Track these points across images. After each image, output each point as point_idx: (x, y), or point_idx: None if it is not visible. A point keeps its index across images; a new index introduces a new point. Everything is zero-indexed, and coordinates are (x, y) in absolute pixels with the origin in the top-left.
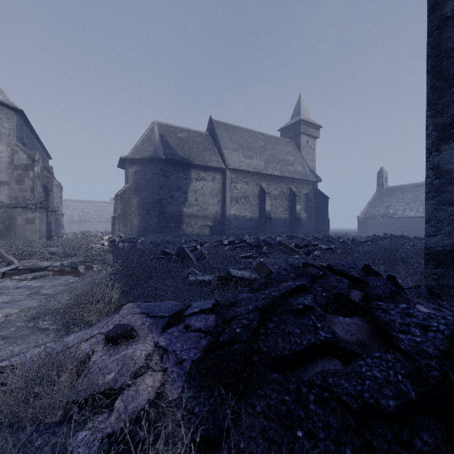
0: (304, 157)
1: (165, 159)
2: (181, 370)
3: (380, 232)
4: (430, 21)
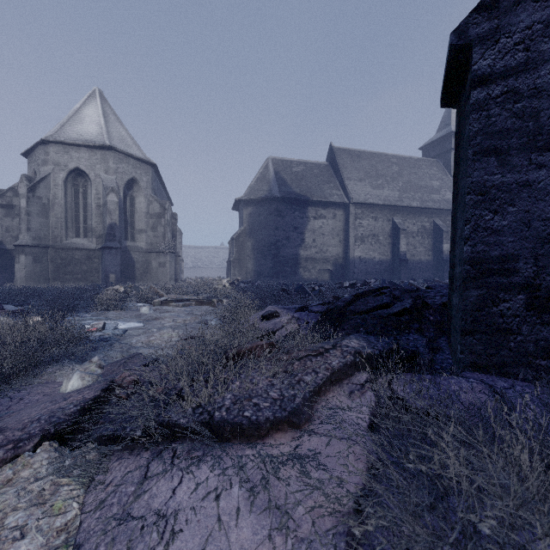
0: None
1: (280, 198)
2: (307, 325)
3: None
4: None
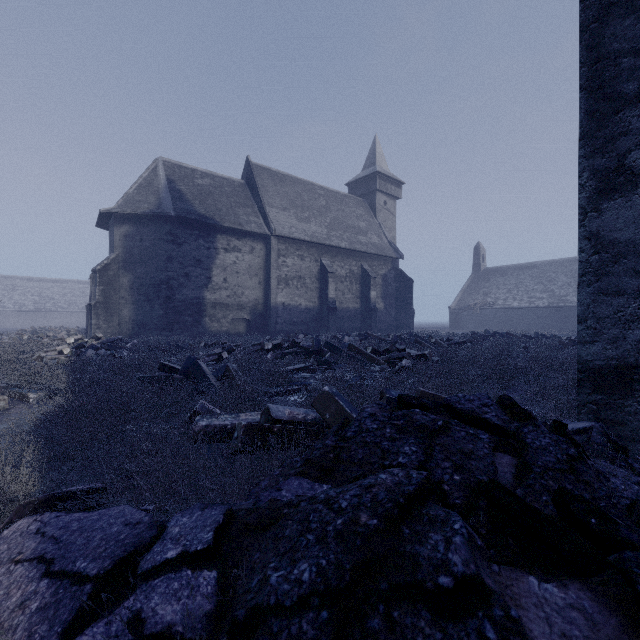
0: (381, 224)
1: (176, 218)
2: None
3: (477, 327)
4: (585, 9)
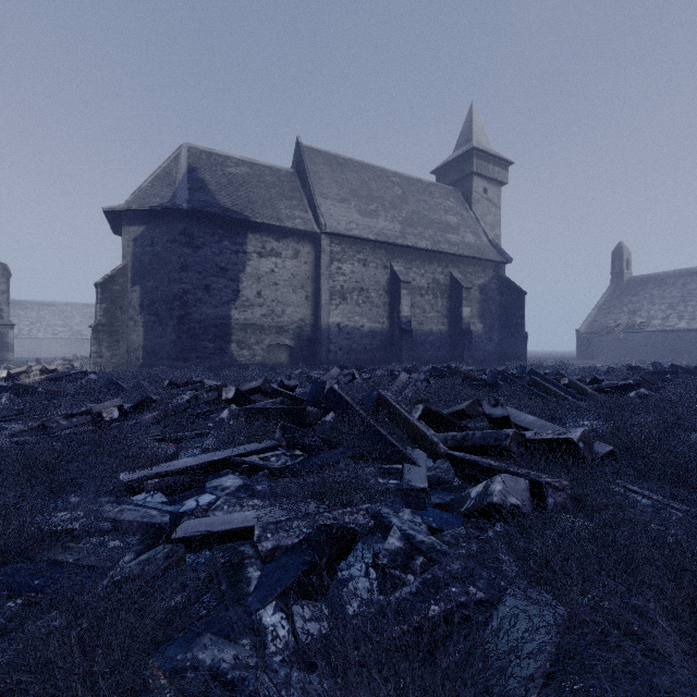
0: (479, 219)
1: (192, 213)
2: None
3: (619, 358)
4: None
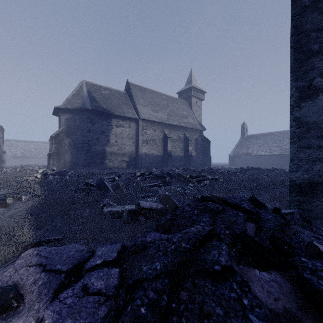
0: (194, 113)
1: (92, 110)
2: None
3: (243, 165)
4: (293, 8)
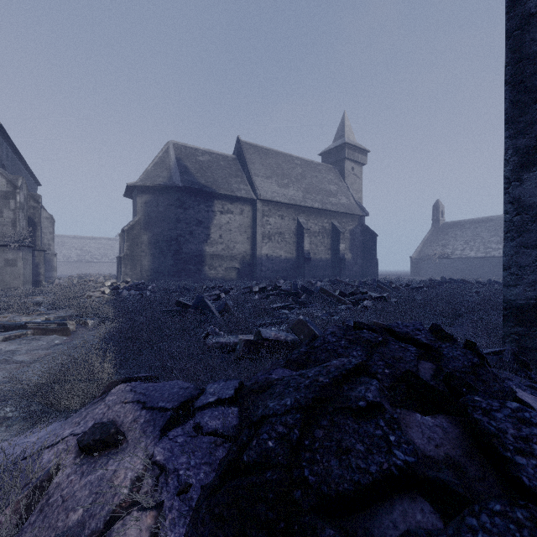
0: (349, 187)
1: (183, 188)
2: (184, 505)
3: (436, 275)
4: (510, 19)
